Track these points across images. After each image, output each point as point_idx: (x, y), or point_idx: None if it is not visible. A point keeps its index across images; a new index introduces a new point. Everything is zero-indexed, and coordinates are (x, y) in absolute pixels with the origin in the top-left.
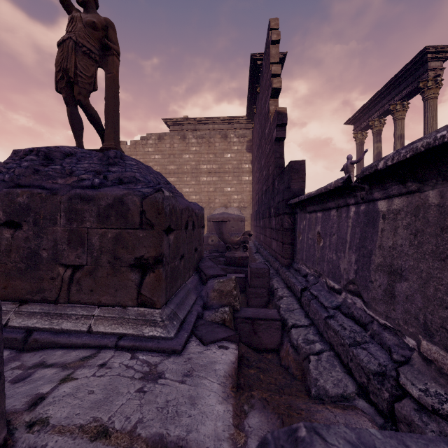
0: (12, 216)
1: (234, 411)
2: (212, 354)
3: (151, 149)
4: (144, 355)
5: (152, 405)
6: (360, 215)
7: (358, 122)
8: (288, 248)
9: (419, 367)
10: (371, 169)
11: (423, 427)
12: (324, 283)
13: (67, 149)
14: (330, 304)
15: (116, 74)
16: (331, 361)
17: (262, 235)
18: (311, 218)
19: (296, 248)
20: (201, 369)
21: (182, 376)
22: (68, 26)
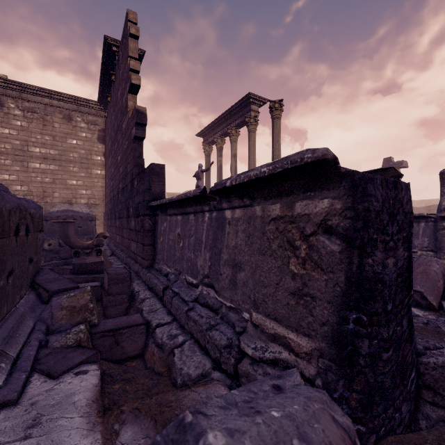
0: None
1: (104, 437)
2: (67, 386)
3: None
4: None
5: None
6: (213, 221)
7: (206, 136)
8: (149, 249)
9: (251, 332)
10: (221, 185)
11: (255, 374)
12: (184, 280)
13: None
14: (189, 298)
15: None
16: (192, 348)
17: (118, 236)
18: (172, 221)
19: (157, 248)
20: (53, 409)
21: (24, 431)
22: None
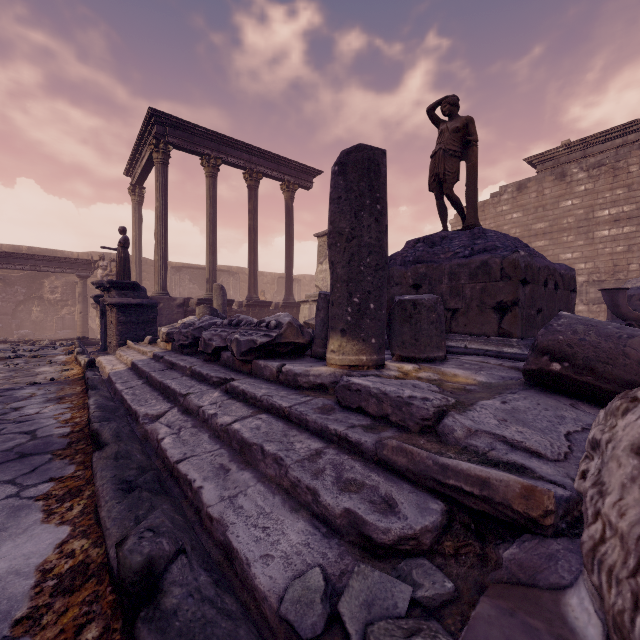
0: (416, 281)
1: None
2: None
3: (506, 207)
4: (504, 359)
5: (510, 363)
6: None
7: None
8: None
9: None
10: None
11: None
12: None
13: (443, 234)
14: None
15: (475, 161)
16: None
17: None
18: None
19: None
20: None
21: None
22: (438, 139)
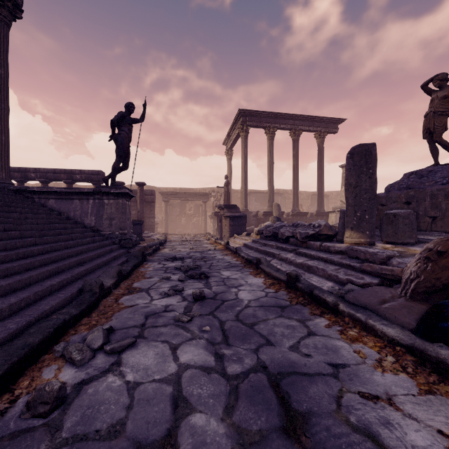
0: (407, 200)
1: None
2: None
3: None
4: None
5: None
6: None
7: None
8: None
9: None
10: None
11: None
12: None
13: (429, 169)
14: None
15: None
16: None
17: None
18: None
19: None
20: None
21: None
22: (429, 105)
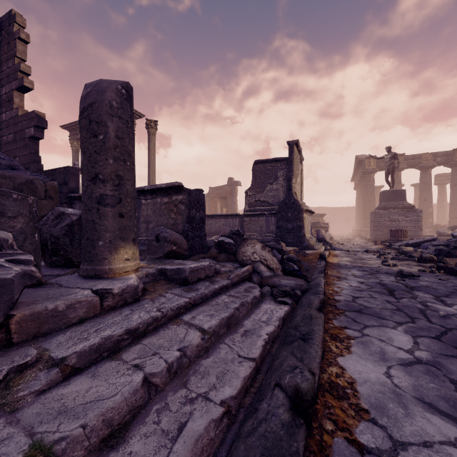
0: None
1: None
2: None
3: None
4: None
5: None
6: None
7: (75, 131)
8: None
9: None
10: (143, 189)
11: None
12: None
13: None
14: None
15: None
16: None
17: None
18: None
19: None
20: None
21: None
22: None
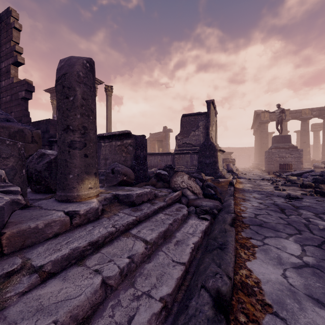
0: None
1: None
2: None
3: None
4: None
5: None
6: None
7: (54, 93)
8: None
9: None
10: (102, 135)
11: None
12: None
13: None
14: None
15: None
16: None
17: None
18: None
19: None
20: None
21: None
22: None
